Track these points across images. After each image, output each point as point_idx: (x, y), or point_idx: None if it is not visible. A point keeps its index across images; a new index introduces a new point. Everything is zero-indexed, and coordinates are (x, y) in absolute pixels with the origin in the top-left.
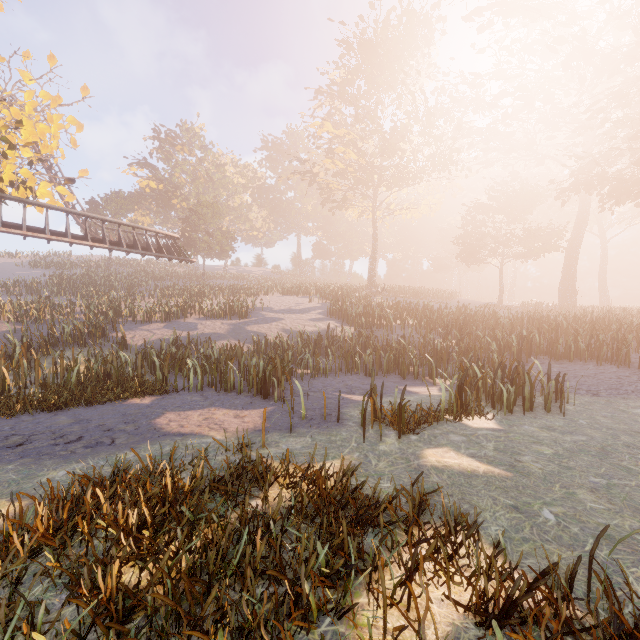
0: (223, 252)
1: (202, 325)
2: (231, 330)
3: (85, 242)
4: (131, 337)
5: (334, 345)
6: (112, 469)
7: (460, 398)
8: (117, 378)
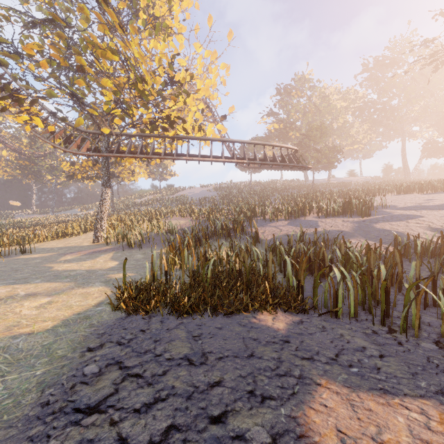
0: (329, 164)
1: (322, 222)
2: (356, 228)
3: (232, 160)
4: (262, 232)
5: None
6: None
7: None
8: (247, 278)
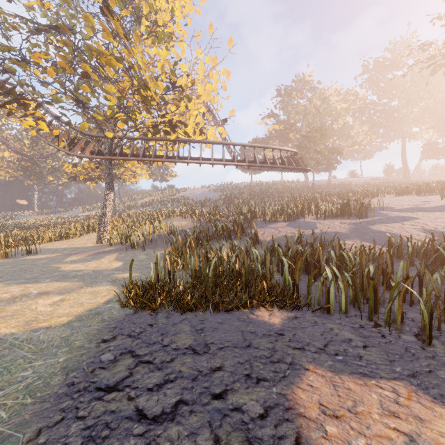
0: (329, 165)
1: (320, 224)
2: (353, 229)
3: (232, 163)
4: (261, 233)
5: None
6: None
7: None
8: (246, 278)
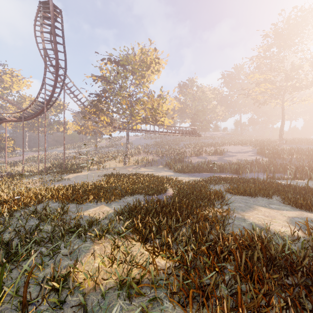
0: (206, 128)
1: (208, 157)
2: (218, 159)
3: (176, 134)
4: (190, 160)
5: (258, 164)
6: (217, 177)
7: (294, 175)
8: (199, 169)
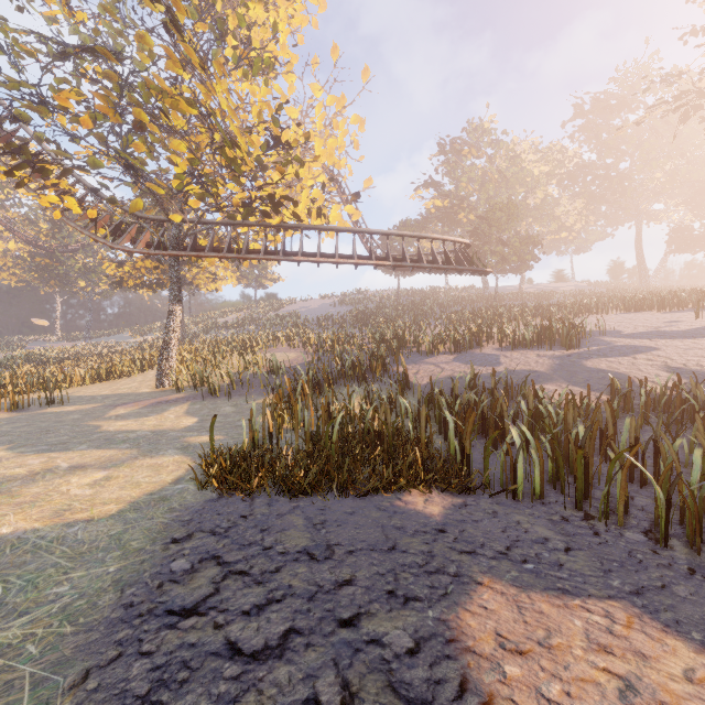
0: (521, 264)
1: (506, 358)
2: (557, 366)
3: (369, 261)
4: (414, 372)
5: None
6: None
7: None
8: (389, 444)
